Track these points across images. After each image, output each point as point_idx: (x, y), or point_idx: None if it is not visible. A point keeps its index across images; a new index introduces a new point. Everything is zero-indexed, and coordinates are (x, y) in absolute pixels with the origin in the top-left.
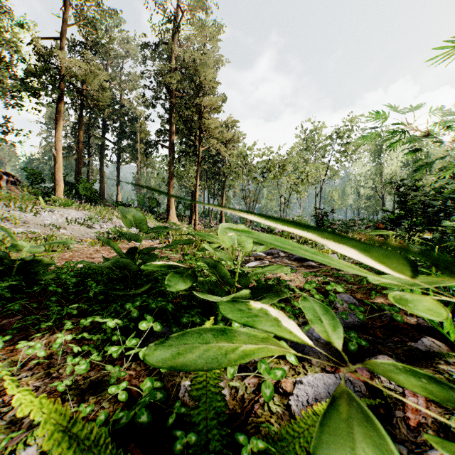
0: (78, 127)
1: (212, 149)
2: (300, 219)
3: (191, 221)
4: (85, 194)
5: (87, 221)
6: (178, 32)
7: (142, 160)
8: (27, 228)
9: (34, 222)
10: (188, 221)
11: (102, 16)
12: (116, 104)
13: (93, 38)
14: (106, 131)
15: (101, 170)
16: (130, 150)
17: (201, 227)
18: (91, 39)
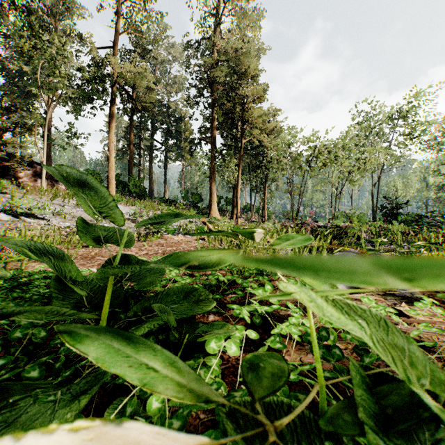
0: (130, 130)
1: (255, 140)
2: (351, 213)
3: (233, 216)
4: (135, 191)
5: (131, 216)
6: (219, 24)
7: (186, 158)
8: (74, 222)
9: (82, 216)
10: (230, 216)
11: (148, 19)
12: (163, 106)
13: (142, 45)
14: (154, 132)
15: (150, 169)
16: (175, 149)
17: (244, 221)
18: (140, 46)
